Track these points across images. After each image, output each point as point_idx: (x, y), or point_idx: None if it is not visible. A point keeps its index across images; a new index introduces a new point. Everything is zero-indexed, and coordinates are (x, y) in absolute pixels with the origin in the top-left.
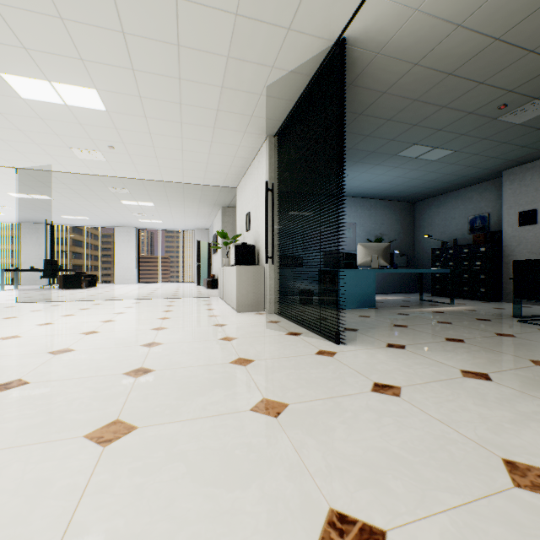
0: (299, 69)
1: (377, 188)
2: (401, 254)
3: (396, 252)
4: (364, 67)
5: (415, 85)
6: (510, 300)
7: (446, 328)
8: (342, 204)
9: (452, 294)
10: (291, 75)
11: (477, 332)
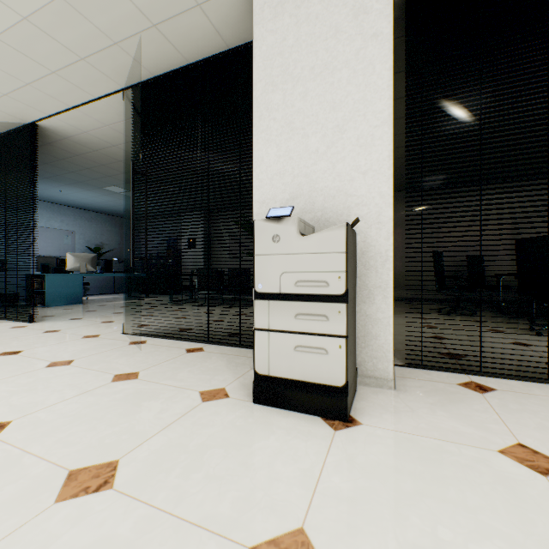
0: None
1: (95, 205)
2: (121, 261)
3: (115, 260)
4: (57, 140)
5: (100, 159)
6: (185, 293)
7: (122, 309)
8: (36, 231)
9: (148, 291)
10: None
11: (137, 309)
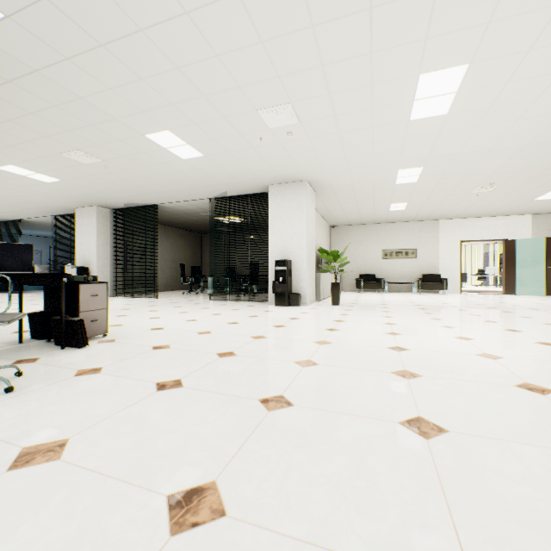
0: (7, 219)
1: (53, 236)
2: None
3: None
4: (30, 222)
5: (50, 225)
6: None
7: None
8: None
9: None
10: (3, 219)
11: None
